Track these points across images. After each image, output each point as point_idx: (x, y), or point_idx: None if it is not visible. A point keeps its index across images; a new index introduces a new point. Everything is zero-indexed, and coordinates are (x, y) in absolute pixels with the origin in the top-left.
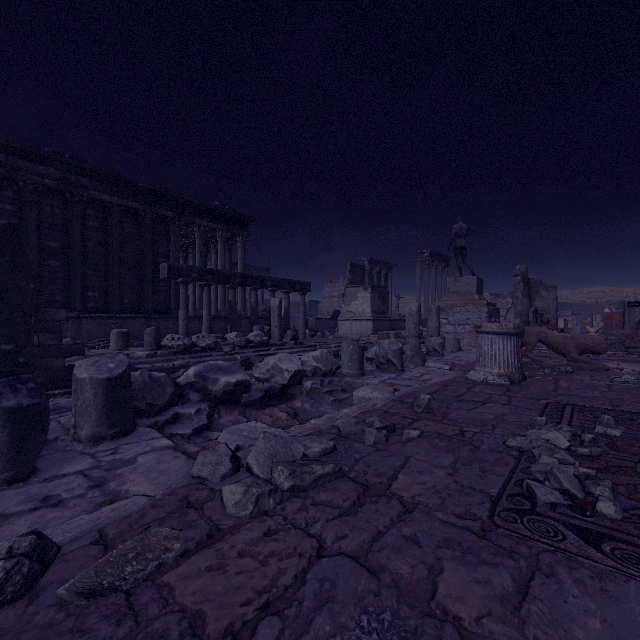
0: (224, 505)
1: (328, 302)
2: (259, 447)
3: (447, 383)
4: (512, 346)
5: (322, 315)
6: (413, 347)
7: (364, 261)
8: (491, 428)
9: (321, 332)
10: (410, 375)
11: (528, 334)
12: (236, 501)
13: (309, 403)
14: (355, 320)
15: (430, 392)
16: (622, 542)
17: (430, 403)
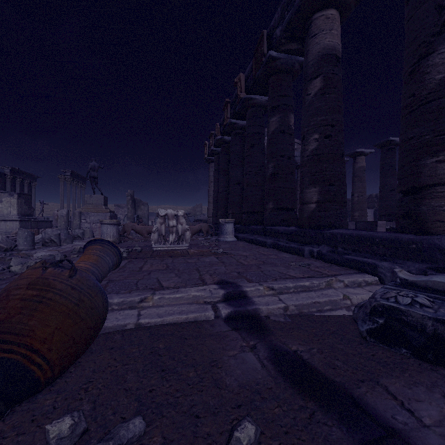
0: (13, 271)
1: None
2: (14, 261)
3: None
4: (116, 229)
5: None
6: (66, 234)
7: (5, 169)
8: None
9: None
10: (66, 247)
11: (128, 226)
12: (20, 268)
13: (0, 265)
14: None
15: None
16: (125, 258)
17: (80, 249)
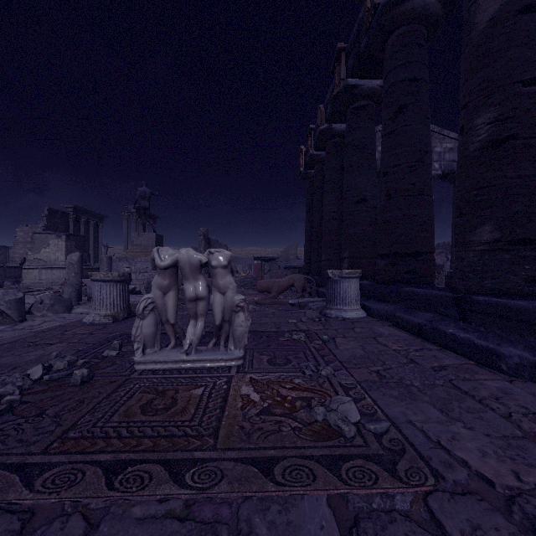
0: None
1: (23, 248)
2: None
3: (51, 329)
4: (118, 291)
5: (14, 262)
6: (55, 295)
7: (68, 208)
8: (7, 371)
9: (0, 282)
10: (28, 325)
11: None
12: None
13: None
14: (46, 268)
15: (9, 342)
16: None
17: None
